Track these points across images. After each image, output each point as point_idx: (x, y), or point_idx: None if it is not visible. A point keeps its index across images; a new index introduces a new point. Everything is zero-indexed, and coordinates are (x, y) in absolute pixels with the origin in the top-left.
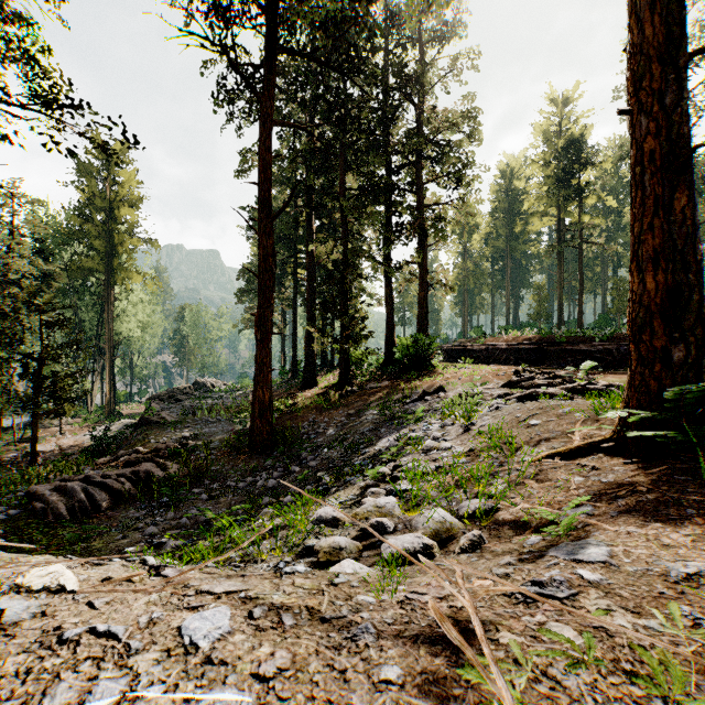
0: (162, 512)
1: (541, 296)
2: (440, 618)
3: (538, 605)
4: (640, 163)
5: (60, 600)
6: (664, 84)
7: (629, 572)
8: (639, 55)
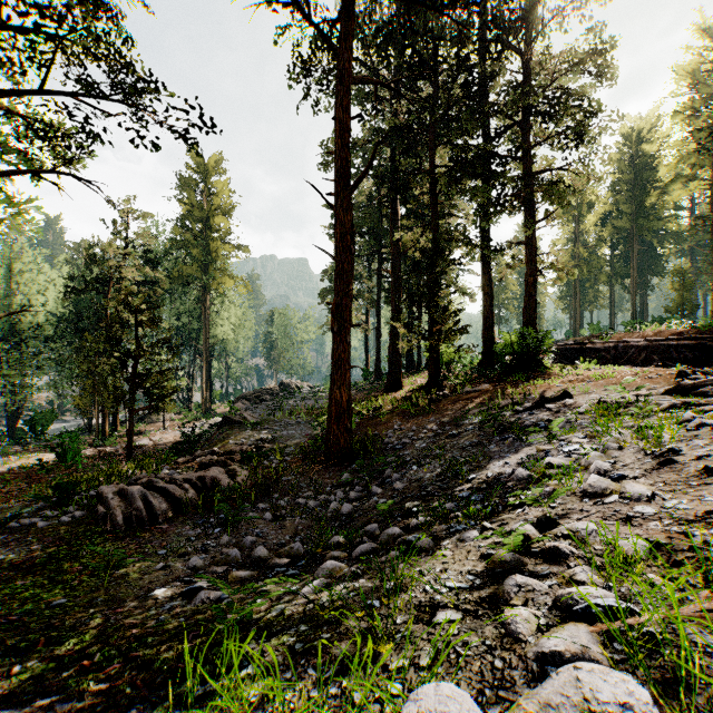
0: (216, 534)
1: (683, 283)
2: None
3: None
4: None
5: None
6: None
7: None
8: None
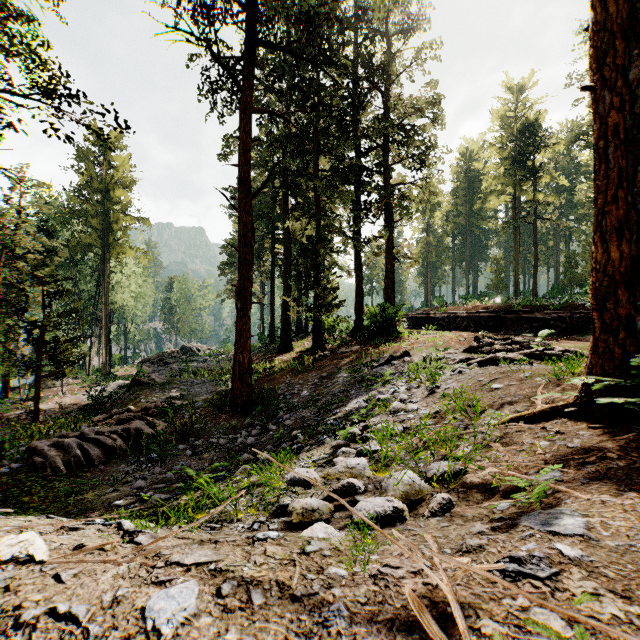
0: (150, 467)
1: (498, 268)
2: (418, 608)
3: (518, 585)
4: (603, 137)
5: (26, 573)
6: (627, 59)
7: (610, 547)
8: (602, 32)
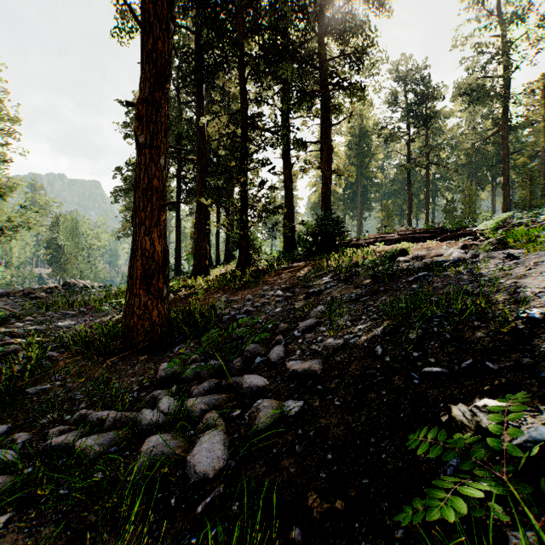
0: None
1: (388, 213)
2: None
3: None
4: None
5: None
6: None
7: None
8: None
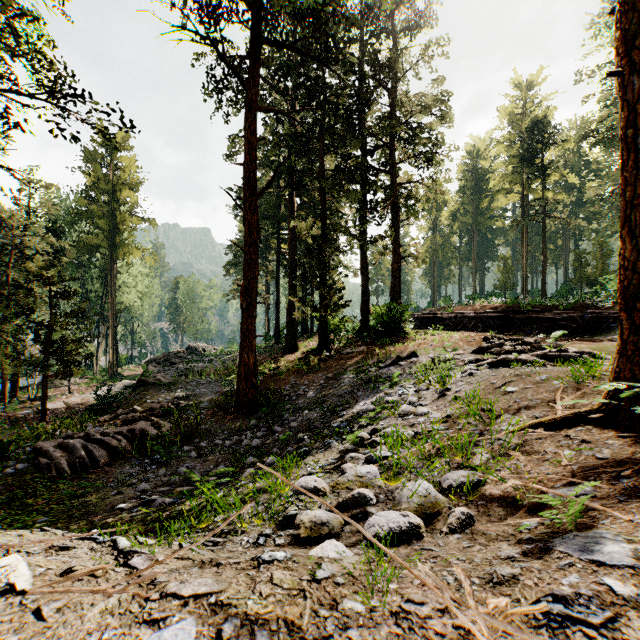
0: (154, 469)
1: (506, 268)
2: None
3: (567, 632)
4: (631, 125)
5: (4, 606)
6: None
7: None
8: (630, 13)
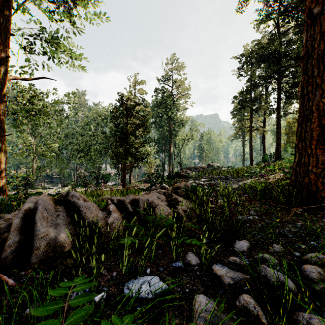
0: None
1: None
2: None
3: None
4: None
5: None
6: None
7: None
8: None
